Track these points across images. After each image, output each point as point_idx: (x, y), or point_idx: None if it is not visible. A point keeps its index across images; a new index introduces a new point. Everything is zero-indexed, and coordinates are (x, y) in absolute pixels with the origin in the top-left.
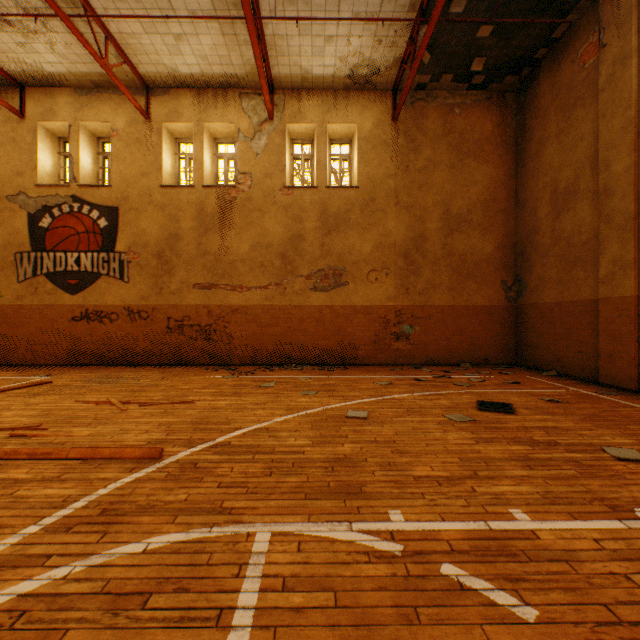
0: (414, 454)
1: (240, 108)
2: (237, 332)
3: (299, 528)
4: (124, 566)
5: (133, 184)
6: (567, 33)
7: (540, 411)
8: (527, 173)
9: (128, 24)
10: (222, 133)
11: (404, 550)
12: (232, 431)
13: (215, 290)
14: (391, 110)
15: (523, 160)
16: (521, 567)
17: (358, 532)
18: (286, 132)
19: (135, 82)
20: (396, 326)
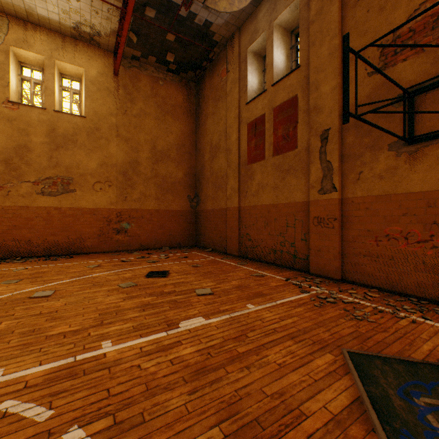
0: (65, 318)
1: None
2: None
3: None
4: None
5: None
6: (216, 58)
7: (183, 273)
8: (201, 132)
9: None
10: None
11: None
12: None
13: None
14: (113, 67)
15: (199, 124)
16: (73, 382)
17: None
18: (11, 53)
19: None
20: (117, 224)
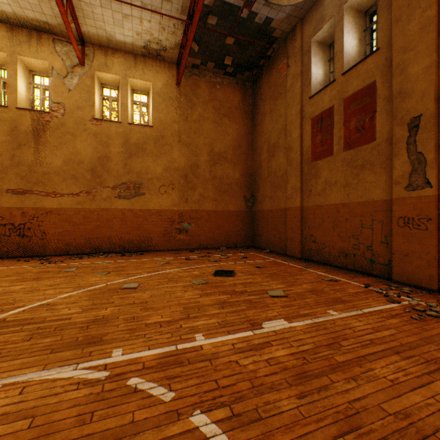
0: (156, 309)
1: (54, 50)
2: (51, 229)
3: (31, 376)
4: None
5: None
6: (274, 54)
7: (248, 273)
8: (257, 132)
9: None
10: (37, 67)
11: (109, 375)
12: (13, 309)
13: (29, 195)
14: (176, 77)
15: (255, 124)
16: (182, 369)
17: (81, 369)
18: (96, 77)
19: None
20: (179, 224)
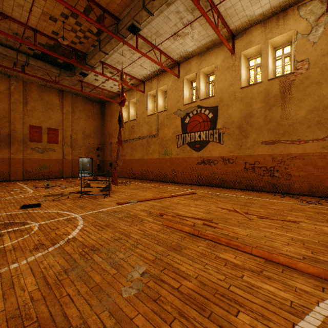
0: None
1: (297, 17)
2: (295, 172)
3: None
4: None
5: (225, 92)
6: None
7: None
8: None
9: (230, 1)
10: (280, 42)
11: None
12: None
13: (277, 144)
14: None
15: None
16: None
17: None
18: None
19: (226, 37)
20: None
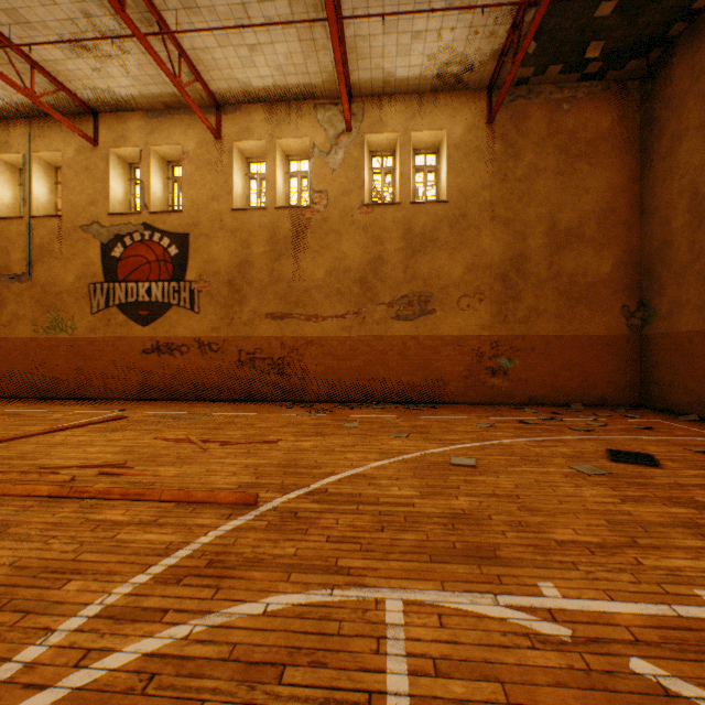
0: (547, 513)
1: (315, 121)
2: (312, 366)
3: (434, 597)
4: (247, 629)
5: (203, 209)
6: None
7: (692, 465)
8: (656, 176)
9: (202, 38)
10: (295, 149)
11: (573, 635)
12: (326, 476)
13: (288, 320)
14: (486, 111)
15: (650, 160)
16: None
17: (507, 607)
18: (365, 144)
19: (206, 100)
20: (492, 360)
